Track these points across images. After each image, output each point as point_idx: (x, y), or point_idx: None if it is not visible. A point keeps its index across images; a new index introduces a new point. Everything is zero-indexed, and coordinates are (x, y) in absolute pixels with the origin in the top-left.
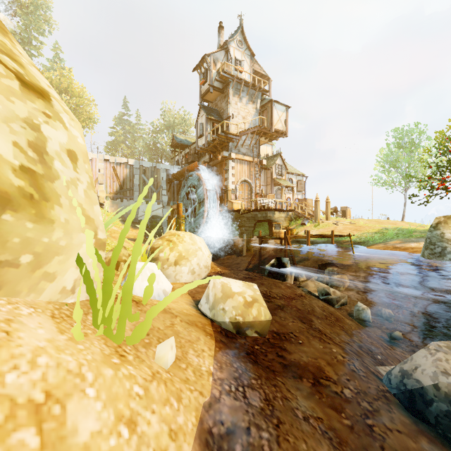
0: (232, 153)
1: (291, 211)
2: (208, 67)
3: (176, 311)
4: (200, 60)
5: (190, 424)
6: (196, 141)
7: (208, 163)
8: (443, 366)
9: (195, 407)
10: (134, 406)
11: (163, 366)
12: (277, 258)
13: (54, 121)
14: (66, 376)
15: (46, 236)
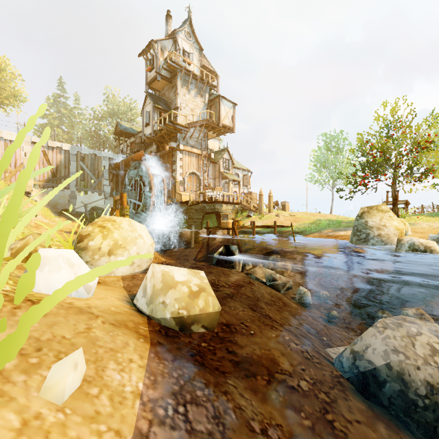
0: (181, 144)
1: (238, 203)
2: (155, 54)
3: (99, 309)
4: (146, 46)
5: None
6: (143, 130)
7: (156, 153)
8: (392, 343)
9: None
10: None
11: (52, 401)
12: (226, 246)
13: None
14: None
15: None
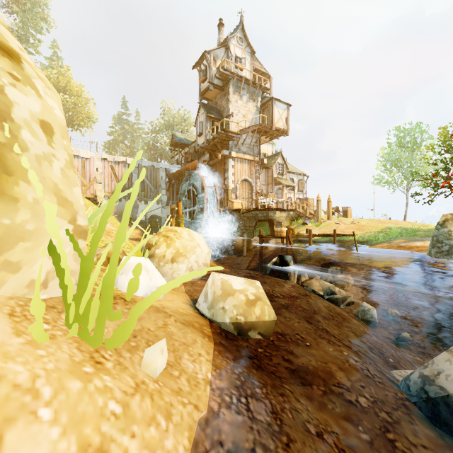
0: (233, 151)
1: (292, 210)
2: (208, 64)
3: (170, 310)
4: (200, 58)
5: (181, 448)
6: (196, 140)
7: (208, 162)
8: None
9: (188, 425)
10: (108, 429)
11: (150, 374)
12: (280, 256)
13: (24, 85)
14: (11, 393)
15: (6, 217)
